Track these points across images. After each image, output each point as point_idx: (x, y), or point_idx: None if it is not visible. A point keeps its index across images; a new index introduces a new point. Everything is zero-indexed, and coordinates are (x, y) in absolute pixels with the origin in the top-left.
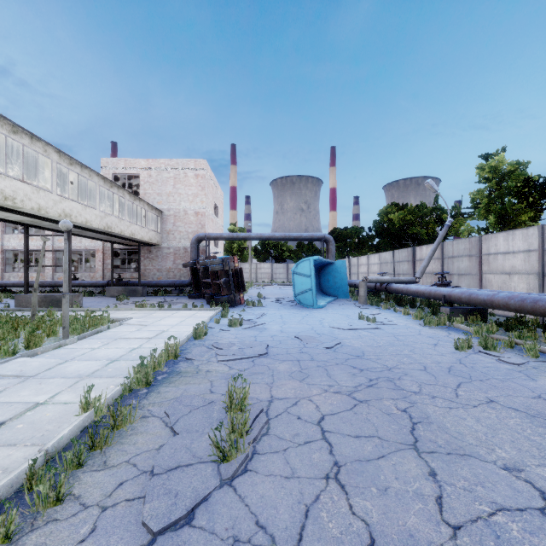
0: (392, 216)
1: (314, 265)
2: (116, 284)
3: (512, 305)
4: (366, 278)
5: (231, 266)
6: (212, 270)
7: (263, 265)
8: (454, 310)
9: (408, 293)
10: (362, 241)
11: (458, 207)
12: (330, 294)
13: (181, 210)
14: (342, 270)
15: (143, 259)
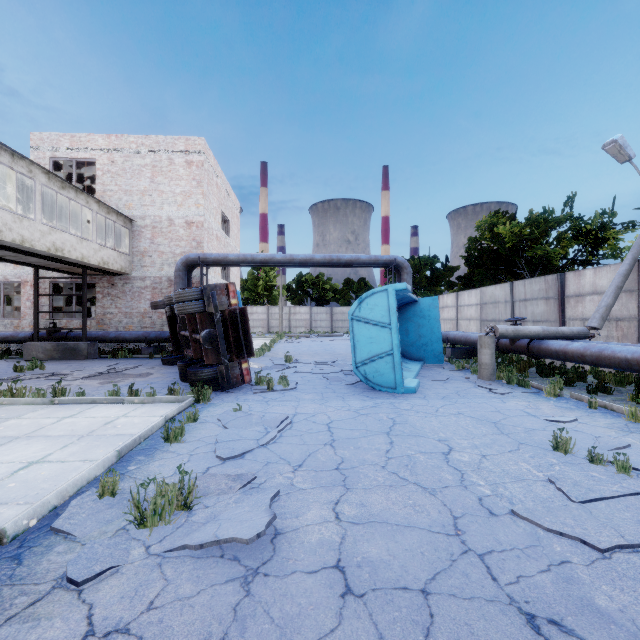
0: (500, 228)
1: None
2: (47, 338)
3: None
4: (493, 329)
5: (222, 304)
6: (180, 311)
7: (298, 309)
8: None
9: (603, 361)
10: (436, 276)
11: (609, 214)
12: (411, 356)
13: (163, 218)
14: (432, 313)
15: (101, 297)
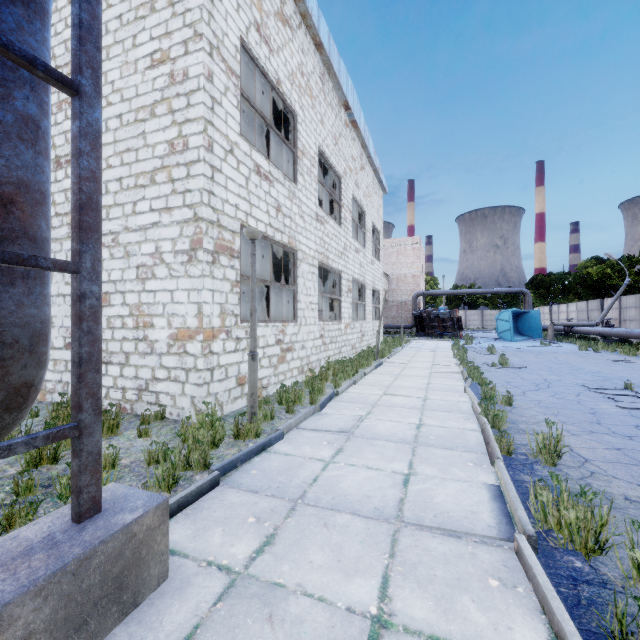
0: (589, 270)
1: (512, 314)
2: None
3: (623, 335)
4: (553, 323)
5: (454, 315)
6: (443, 317)
7: None
8: (605, 340)
9: (583, 332)
10: (567, 288)
11: None
12: (526, 335)
13: (402, 274)
14: (536, 317)
15: None
